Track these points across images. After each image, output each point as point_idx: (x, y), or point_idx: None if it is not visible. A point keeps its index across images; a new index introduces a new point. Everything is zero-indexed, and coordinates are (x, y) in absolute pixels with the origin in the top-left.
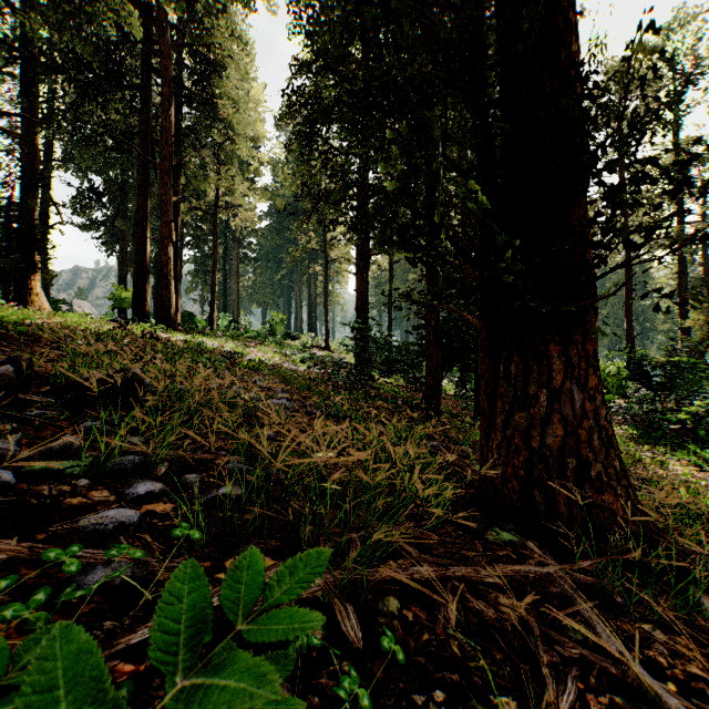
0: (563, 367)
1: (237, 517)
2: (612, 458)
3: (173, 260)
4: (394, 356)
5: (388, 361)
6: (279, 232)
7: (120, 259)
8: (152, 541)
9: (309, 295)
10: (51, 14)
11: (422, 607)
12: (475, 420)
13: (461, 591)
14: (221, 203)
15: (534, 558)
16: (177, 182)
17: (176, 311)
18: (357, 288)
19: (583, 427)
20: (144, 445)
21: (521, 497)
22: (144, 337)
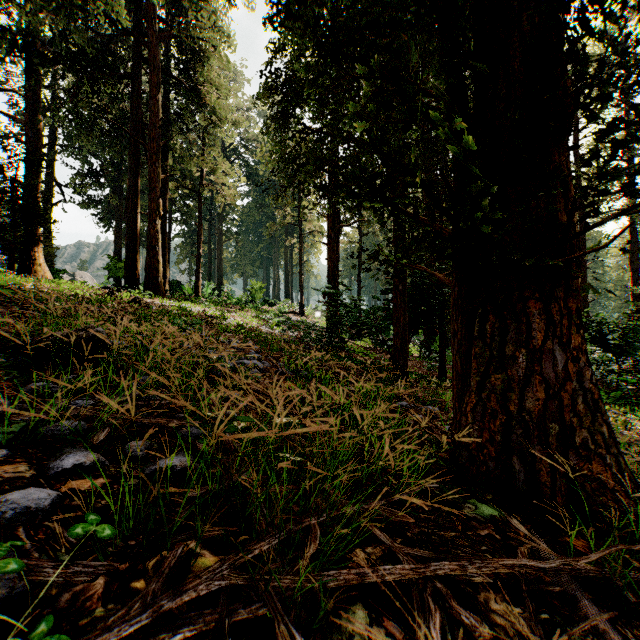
0: (544, 325)
1: (181, 494)
2: (598, 423)
3: (162, 234)
4: (363, 319)
5: (357, 324)
6: (259, 208)
7: (115, 234)
8: (62, 532)
9: (286, 265)
10: (46, 5)
11: (397, 619)
12: (440, 380)
13: (444, 595)
14: (205, 182)
15: (525, 544)
16: (166, 162)
17: (165, 280)
18: (328, 257)
19: (566, 389)
20: (89, 408)
21: (498, 464)
22: (131, 302)
